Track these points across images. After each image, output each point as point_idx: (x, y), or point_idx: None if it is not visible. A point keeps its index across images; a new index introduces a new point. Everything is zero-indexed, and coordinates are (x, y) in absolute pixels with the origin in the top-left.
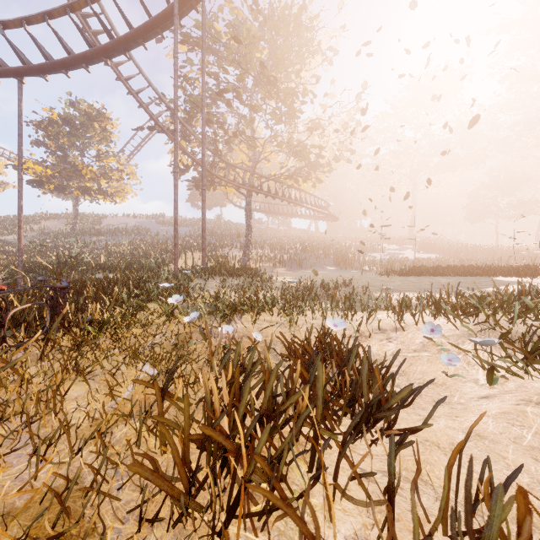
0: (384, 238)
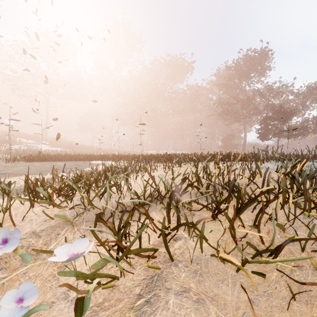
0: (12, 129)
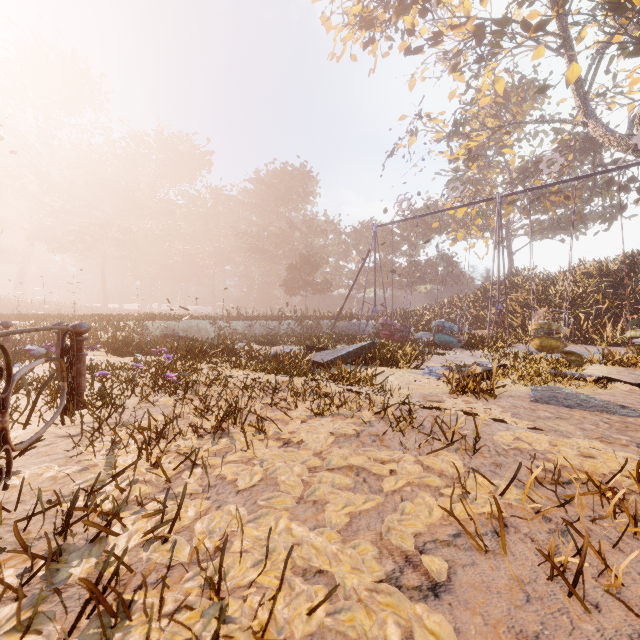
0: None
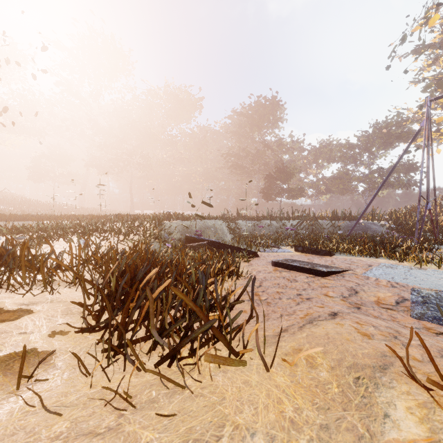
0: None
